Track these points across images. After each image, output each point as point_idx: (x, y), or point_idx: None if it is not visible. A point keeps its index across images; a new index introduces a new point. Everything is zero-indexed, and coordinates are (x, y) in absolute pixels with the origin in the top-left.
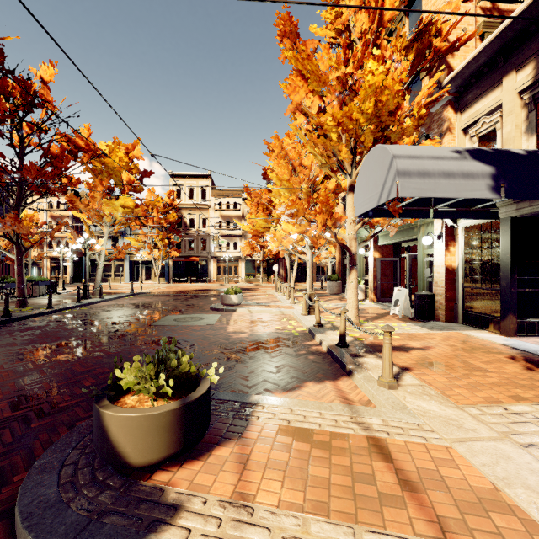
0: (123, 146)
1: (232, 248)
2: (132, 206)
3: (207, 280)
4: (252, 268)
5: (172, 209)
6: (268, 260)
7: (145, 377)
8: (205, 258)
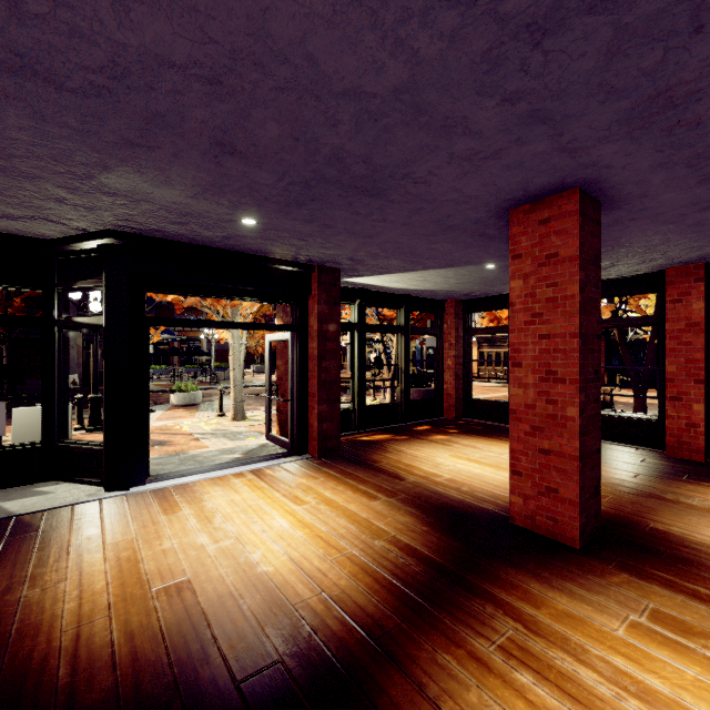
0: None
1: None
2: None
3: None
4: None
5: None
6: None
7: None
8: None
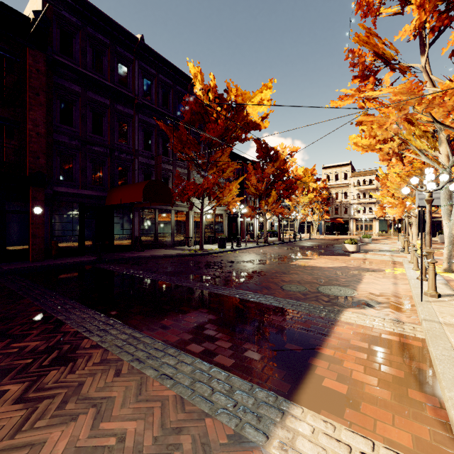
0: (309, 171)
1: (367, 212)
2: (312, 197)
3: (348, 234)
4: (384, 225)
5: (324, 189)
6: (399, 220)
7: (350, 241)
8: (346, 219)
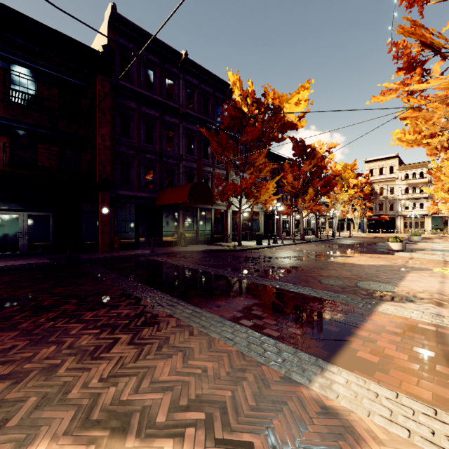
0: (349, 167)
1: (417, 208)
2: (352, 193)
3: (395, 232)
4: (439, 223)
5: (366, 185)
6: None
7: (394, 239)
8: (392, 216)
